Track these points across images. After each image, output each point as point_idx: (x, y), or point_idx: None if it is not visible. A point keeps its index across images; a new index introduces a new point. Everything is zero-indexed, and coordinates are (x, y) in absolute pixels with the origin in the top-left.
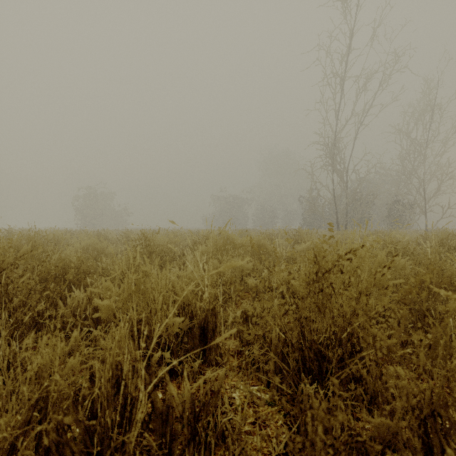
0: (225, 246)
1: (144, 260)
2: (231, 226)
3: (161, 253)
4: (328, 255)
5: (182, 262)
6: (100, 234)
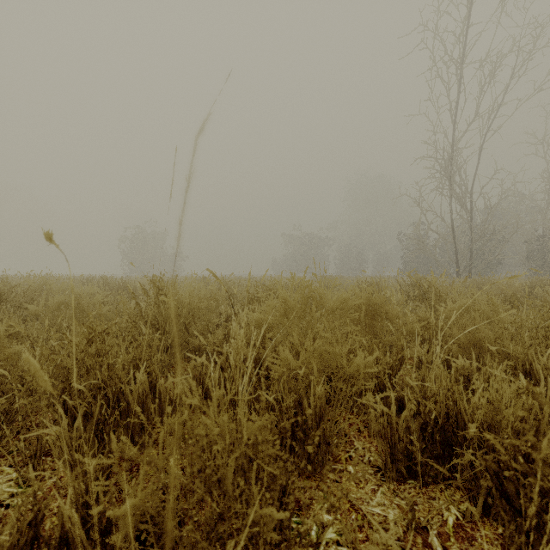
0: (304, 311)
1: (153, 332)
2: (308, 272)
3: (189, 317)
4: (508, 326)
5: (225, 335)
6: (124, 283)
